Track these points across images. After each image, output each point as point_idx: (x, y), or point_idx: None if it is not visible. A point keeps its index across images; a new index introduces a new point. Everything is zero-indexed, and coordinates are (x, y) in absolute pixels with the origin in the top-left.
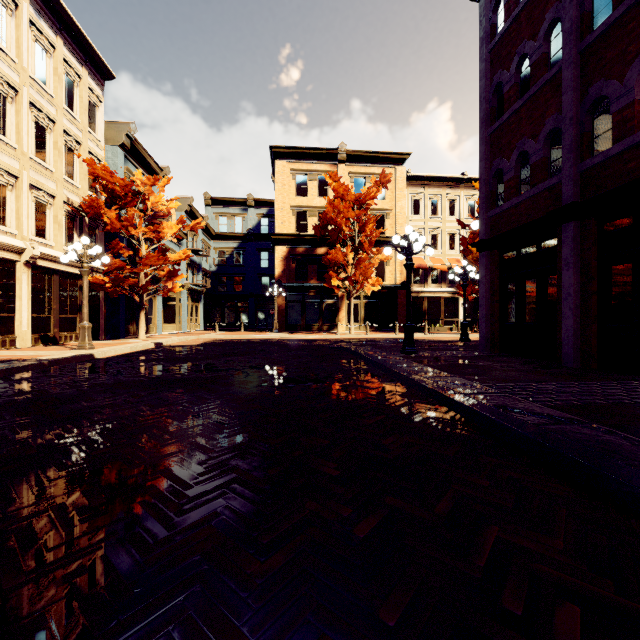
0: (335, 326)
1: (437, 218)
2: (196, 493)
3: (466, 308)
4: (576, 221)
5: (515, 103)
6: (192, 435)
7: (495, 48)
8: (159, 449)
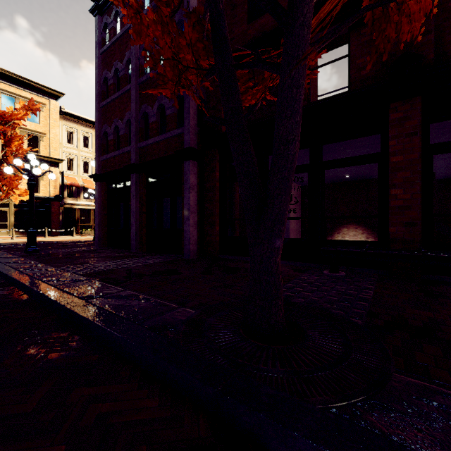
0: None
1: (89, 150)
2: None
3: None
4: (137, 173)
5: (113, 95)
6: None
7: (104, 54)
8: None
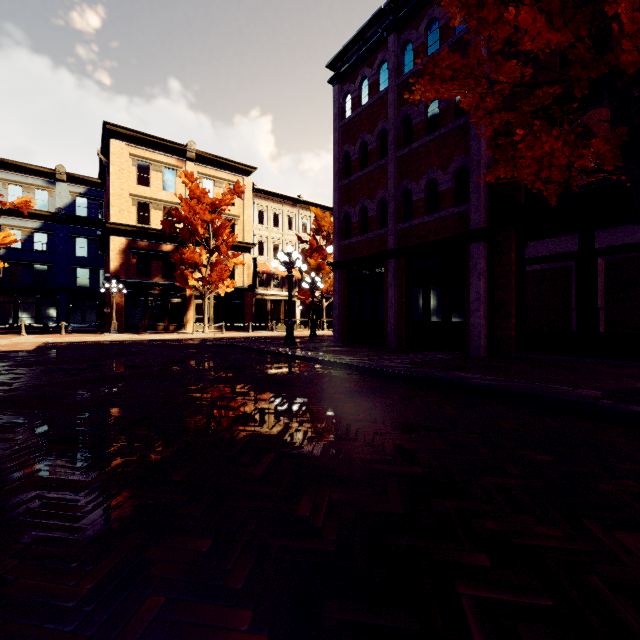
0: (183, 326)
1: (279, 230)
2: (293, 410)
3: (301, 310)
4: (395, 259)
5: (359, 172)
6: (233, 397)
7: (345, 126)
8: (229, 404)
